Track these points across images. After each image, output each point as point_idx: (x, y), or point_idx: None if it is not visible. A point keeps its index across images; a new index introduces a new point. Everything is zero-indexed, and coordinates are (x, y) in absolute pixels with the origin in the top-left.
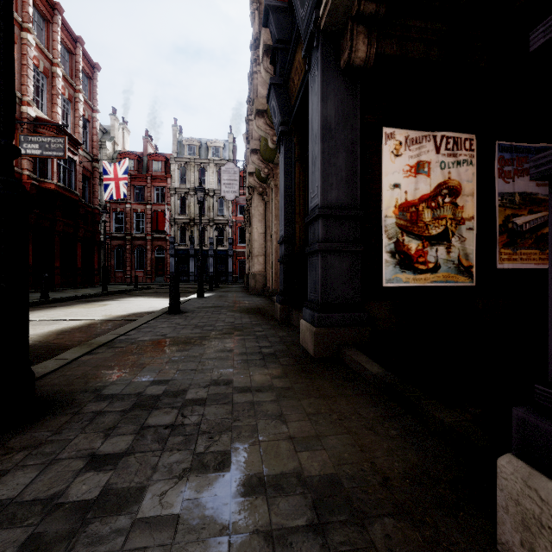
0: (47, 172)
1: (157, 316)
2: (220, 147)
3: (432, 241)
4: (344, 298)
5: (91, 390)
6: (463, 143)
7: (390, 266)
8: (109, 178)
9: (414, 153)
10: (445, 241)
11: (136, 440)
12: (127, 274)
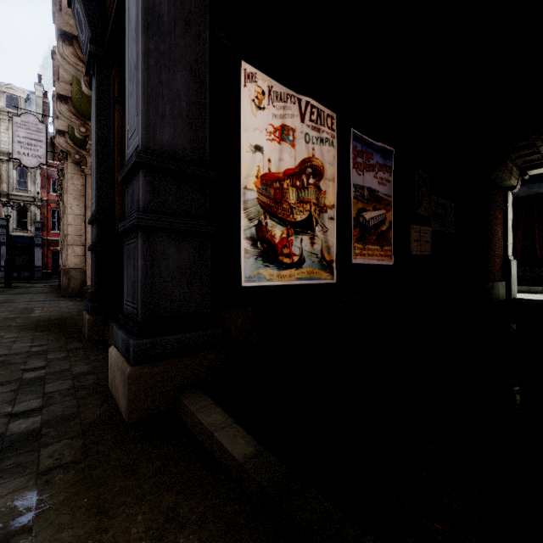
0: None
1: None
2: (20, 97)
3: (297, 228)
4: (185, 308)
5: None
6: (326, 119)
7: (251, 257)
8: None
9: (278, 113)
10: (309, 230)
11: None
12: None
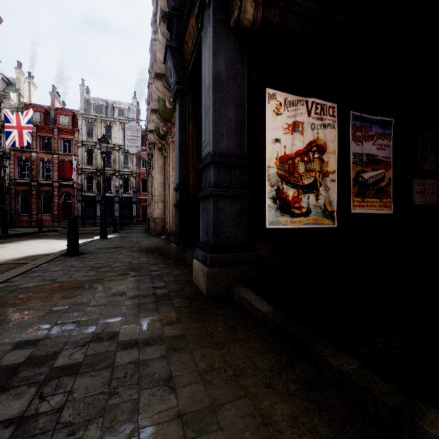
0: None
1: (52, 258)
2: (125, 108)
3: (305, 189)
4: (234, 239)
5: None
6: (328, 110)
7: (272, 210)
8: (11, 126)
9: (291, 114)
10: (315, 190)
11: None
12: (33, 218)
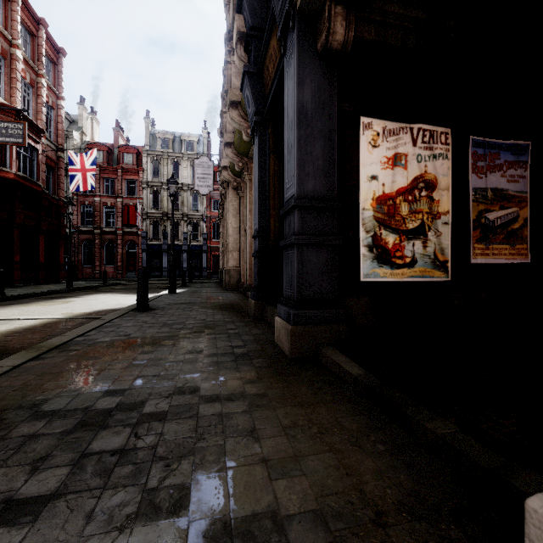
0: (5, 161)
1: (123, 313)
2: (194, 141)
3: (409, 235)
4: (321, 294)
5: (28, 405)
6: (439, 137)
7: (367, 260)
8: (75, 169)
9: (391, 145)
10: (421, 236)
11: (72, 474)
12: (96, 270)
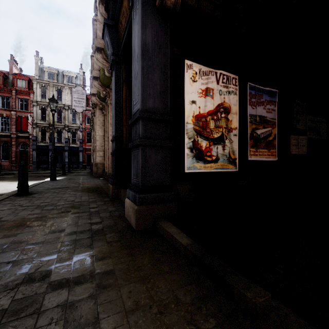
0: None
1: (3, 198)
2: (73, 76)
3: (215, 141)
4: (159, 182)
5: None
6: (232, 80)
7: (189, 157)
8: None
9: (204, 82)
10: (222, 142)
11: None
12: None
